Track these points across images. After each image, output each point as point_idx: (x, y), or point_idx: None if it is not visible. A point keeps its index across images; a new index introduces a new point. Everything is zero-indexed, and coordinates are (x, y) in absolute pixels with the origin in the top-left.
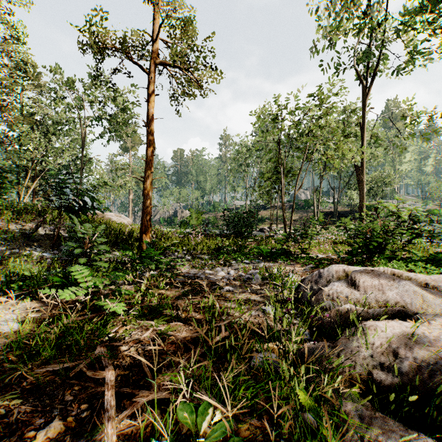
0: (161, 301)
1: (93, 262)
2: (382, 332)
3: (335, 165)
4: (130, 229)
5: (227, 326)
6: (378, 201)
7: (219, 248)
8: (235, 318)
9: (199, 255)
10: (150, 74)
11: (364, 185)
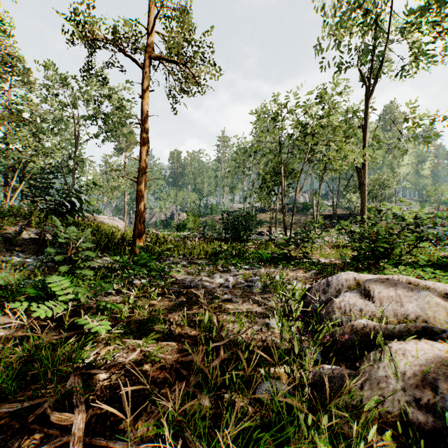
0: (152, 314)
1: (77, 269)
2: (413, 358)
3: (337, 166)
4: (123, 233)
5: (226, 345)
6: (382, 203)
7: (217, 252)
8: (236, 337)
9: (196, 260)
10: (143, 68)
11: (366, 187)
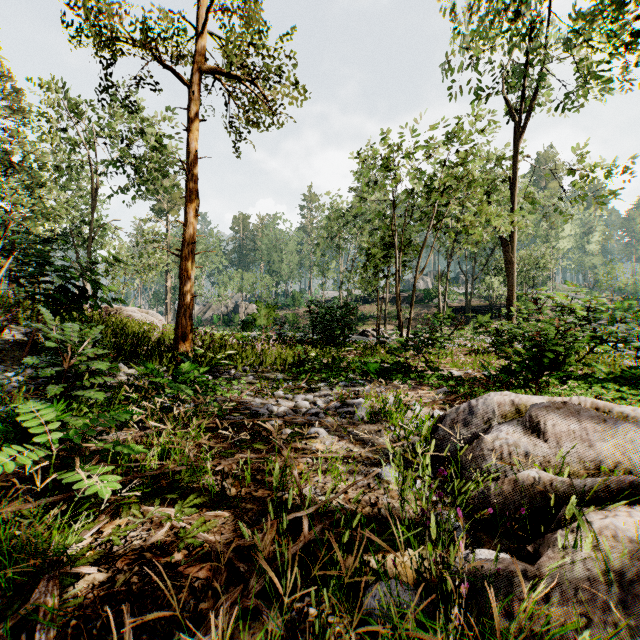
0: (196, 462)
1: (78, 390)
2: (631, 543)
3: (475, 236)
4: (160, 333)
5: (314, 516)
6: (542, 289)
7: (301, 361)
8: (329, 501)
9: (270, 372)
10: (190, 86)
11: (514, 267)
